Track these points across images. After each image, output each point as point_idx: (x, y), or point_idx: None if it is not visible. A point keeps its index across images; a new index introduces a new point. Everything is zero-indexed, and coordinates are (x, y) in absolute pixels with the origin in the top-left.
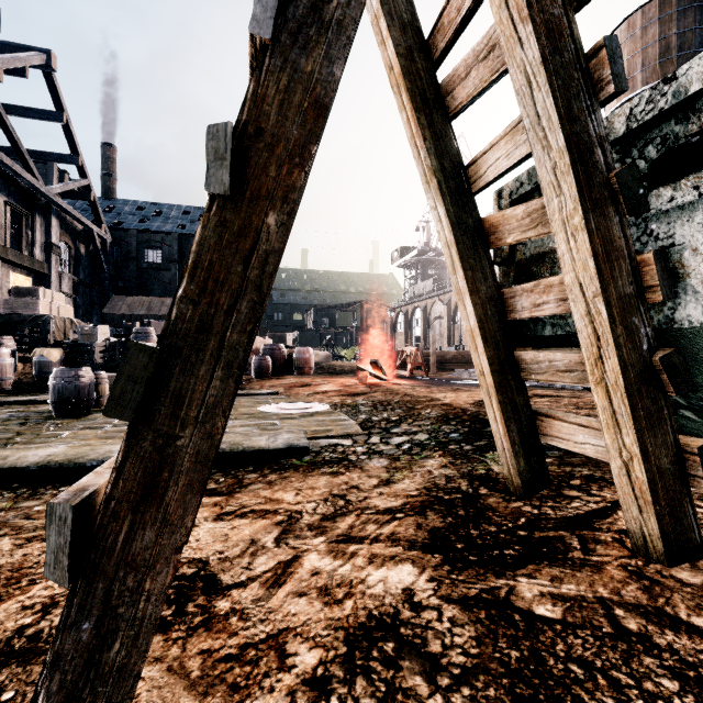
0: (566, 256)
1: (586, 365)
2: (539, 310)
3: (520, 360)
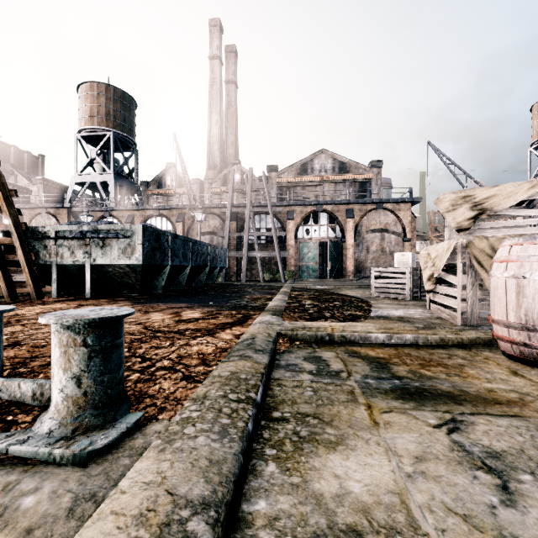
0: (18, 252)
1: (23, 270)
2: (15, 259)
3: (10, 269)
